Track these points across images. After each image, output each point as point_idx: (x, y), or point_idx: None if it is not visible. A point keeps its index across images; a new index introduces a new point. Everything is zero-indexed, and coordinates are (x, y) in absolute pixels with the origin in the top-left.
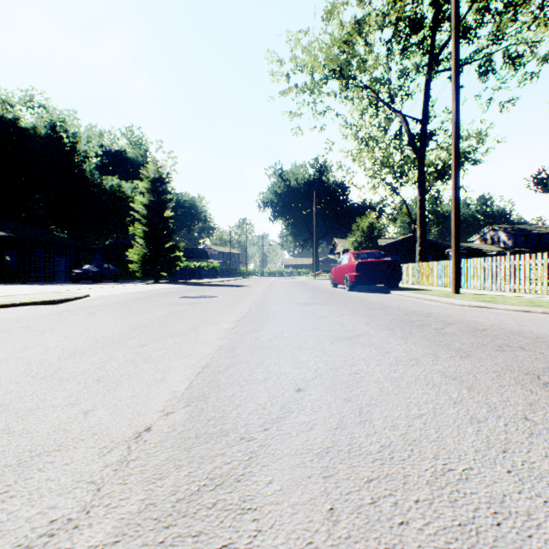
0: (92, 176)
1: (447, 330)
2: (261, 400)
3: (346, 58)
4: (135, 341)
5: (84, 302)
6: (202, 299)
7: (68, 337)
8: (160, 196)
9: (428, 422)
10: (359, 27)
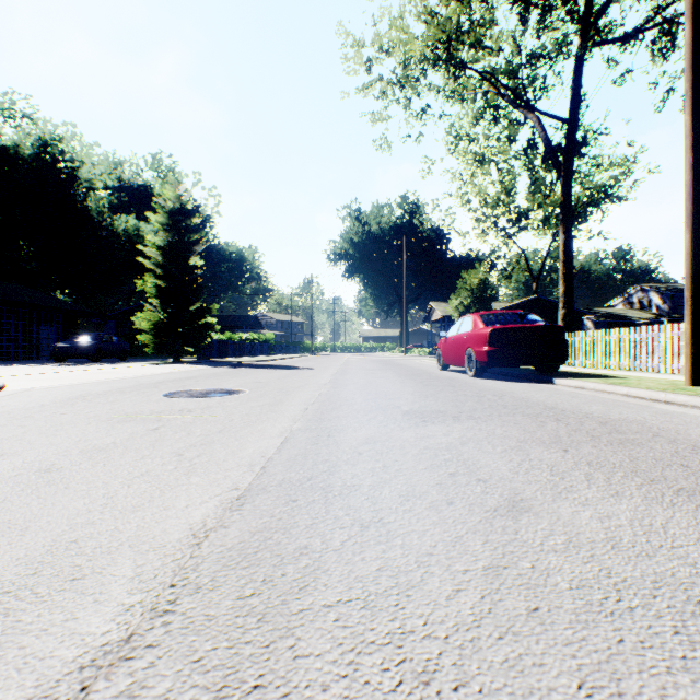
0: (100, 215)
1: None
2: None
3: (458, 24)
4: None
5: None
6: (204, 400)
7: None
8: (182, 236)
9: None
10: None
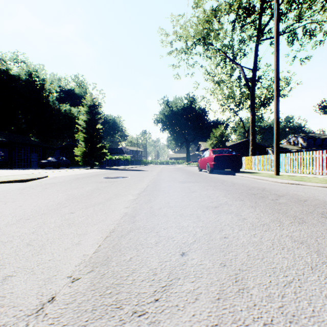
0: (53, 104)
1: (280, 201)
2: (152, 264)
3: (207, 31)
4: (67, 209)
5: (43, 180)
6: (118, 179)
7: (21, 206)
8: (94, 116)
9: (298, 291)
10: (215, 12)
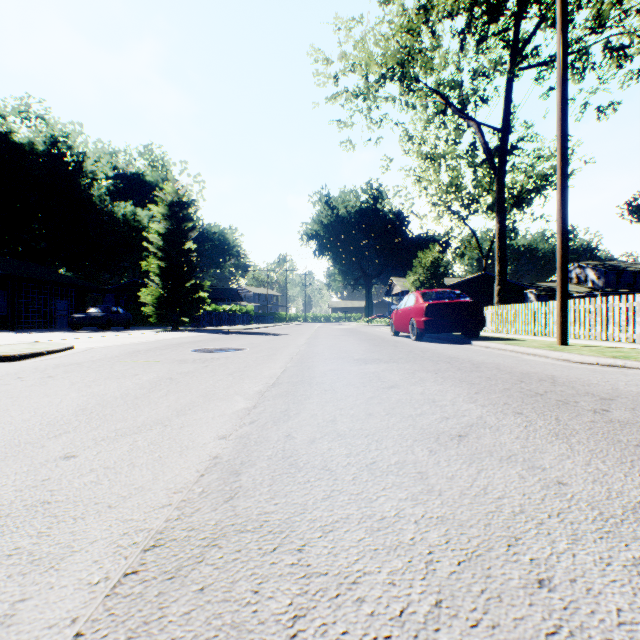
0: (101, 202)
1: (618, 415)
2: None
3: (409, 52)
4: (59, 445)
5: (58, 357)
6: (222, 353)
7: None
8: (180, 224)
9: None
10: (425, 12)
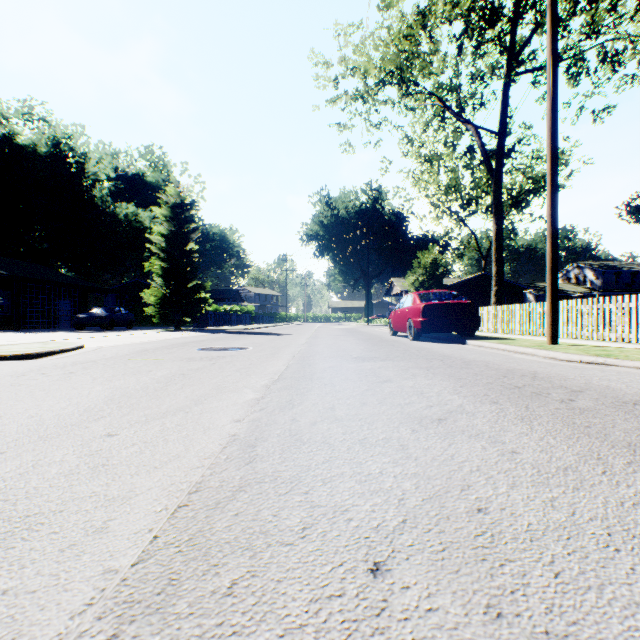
0: (103, 203)
1: (581, 404)
2: (292, 611)
3: (408, 57)
4: (100, 426)
5: (72, 356)
6: (227, 352)
7: None
8: (182, 226)
9: None
10: (423, 18)
